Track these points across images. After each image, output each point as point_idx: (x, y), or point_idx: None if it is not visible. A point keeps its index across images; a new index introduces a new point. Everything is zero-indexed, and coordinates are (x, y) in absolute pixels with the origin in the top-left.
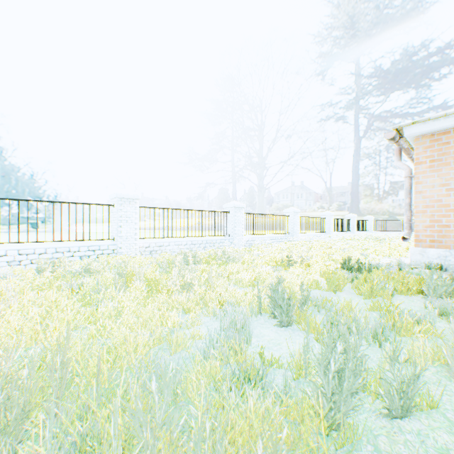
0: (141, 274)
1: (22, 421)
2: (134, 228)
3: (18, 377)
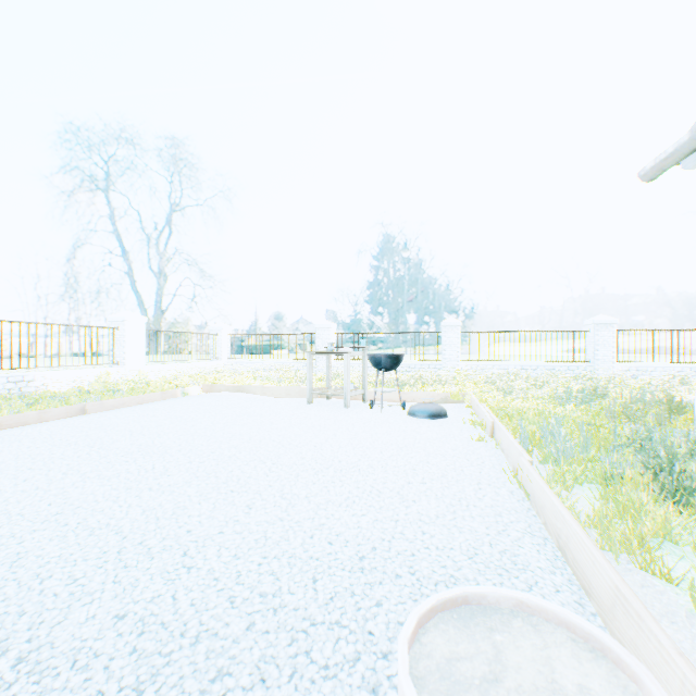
0: (626, 382)
1: (602, 397)
2: (610, 351)
3: (592, 394)
